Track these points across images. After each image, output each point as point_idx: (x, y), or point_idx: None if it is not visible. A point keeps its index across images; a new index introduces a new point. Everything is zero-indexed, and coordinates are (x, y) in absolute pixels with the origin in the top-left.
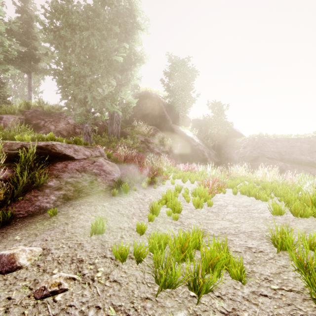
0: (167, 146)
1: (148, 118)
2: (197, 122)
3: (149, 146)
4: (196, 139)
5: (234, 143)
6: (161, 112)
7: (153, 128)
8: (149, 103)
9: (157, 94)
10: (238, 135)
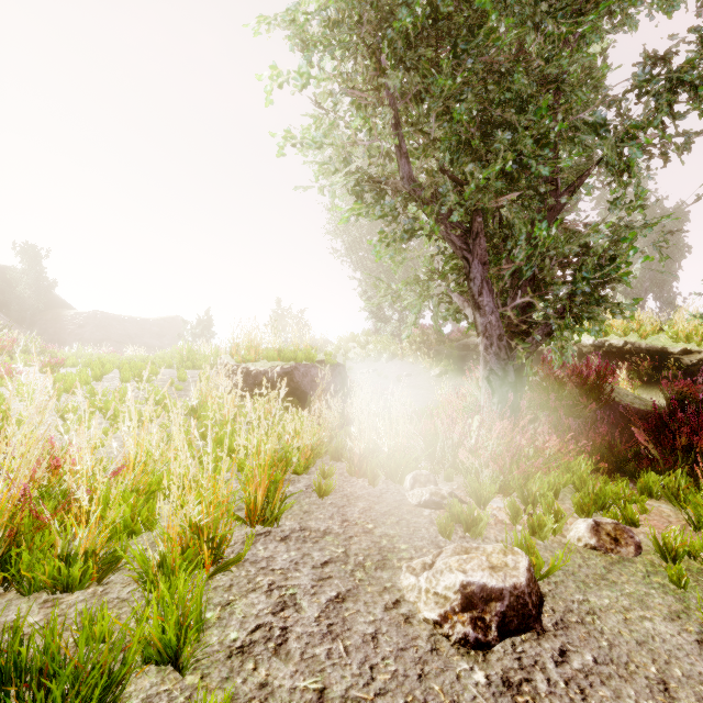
0: None
1: None
2: None
3: None
4: None
5: (62, 318)
6: None
7: None
8: None
9: None
10: (63, 304)
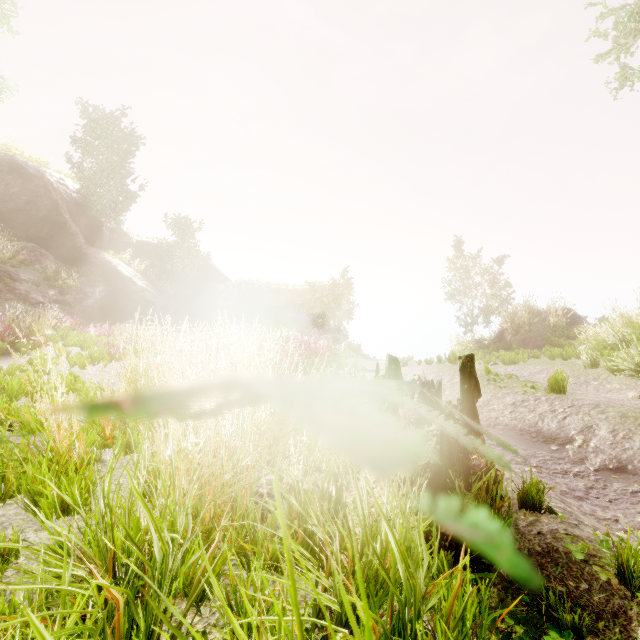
0: (67, 290)
1: (16, 222)
2: (146, 246)
3: (15, 289)
4: (141, 280)
5: (213, 292)
6: (54, 213)
7: (29, 246)
8: (19, 187)
9: (44, 170)
10: (221, 278)
